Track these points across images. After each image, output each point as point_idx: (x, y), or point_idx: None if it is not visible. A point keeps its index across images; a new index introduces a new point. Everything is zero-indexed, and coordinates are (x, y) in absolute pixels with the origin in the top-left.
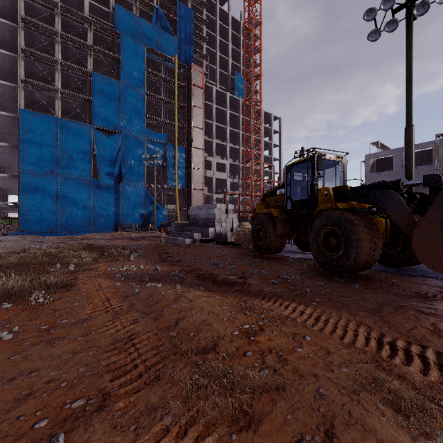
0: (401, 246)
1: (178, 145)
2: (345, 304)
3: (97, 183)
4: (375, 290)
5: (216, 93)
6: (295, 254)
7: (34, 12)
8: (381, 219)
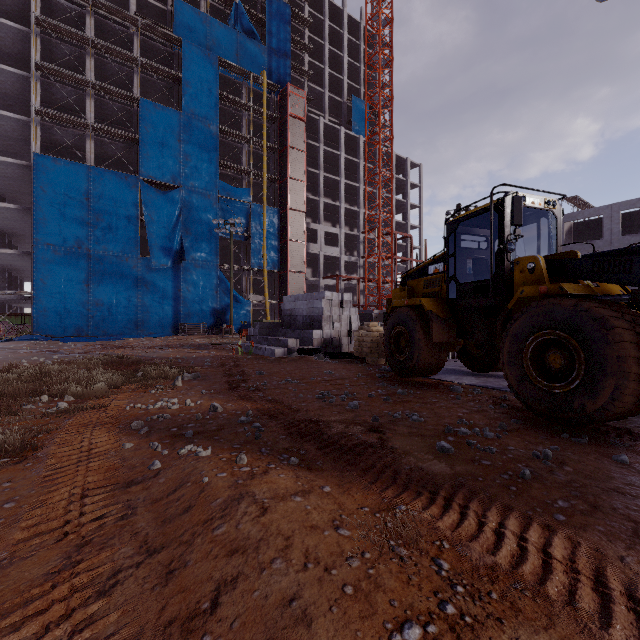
0: None
1: (267, 206)
2: (639, 521)
3: (148, 263)
4: None
5: (324, 129)
6: (462, 376)
7: (56, 11)
8: None
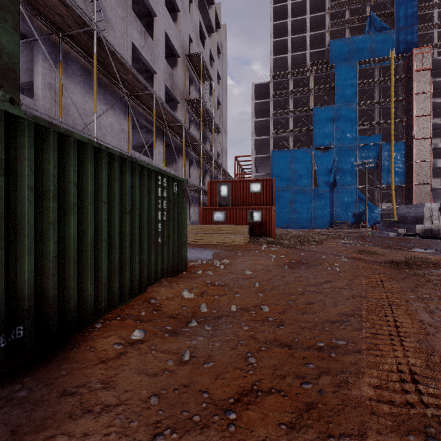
0: None
1: (394, 142)
2: None
3: (316, 191)
4: None
5: None
6: None
7: (277, 85)
8: None
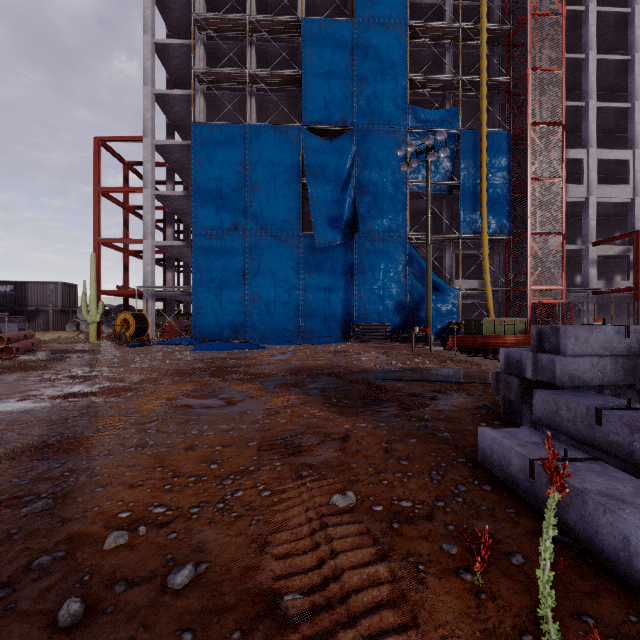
0: None
1: (487, 130)
2: None
3: (311, 242)
4: None
5: None
6: None
7: None
8: None
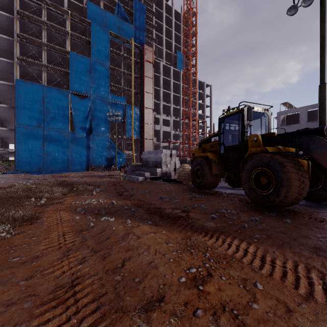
0: (322, 184)
1: (134, 106)
2: (285, 241)
3: (74, 135)
4: (307, 225)
5: (162, 67)
6: (227, 189)
7: (27, 7)
8: (304, 161)
